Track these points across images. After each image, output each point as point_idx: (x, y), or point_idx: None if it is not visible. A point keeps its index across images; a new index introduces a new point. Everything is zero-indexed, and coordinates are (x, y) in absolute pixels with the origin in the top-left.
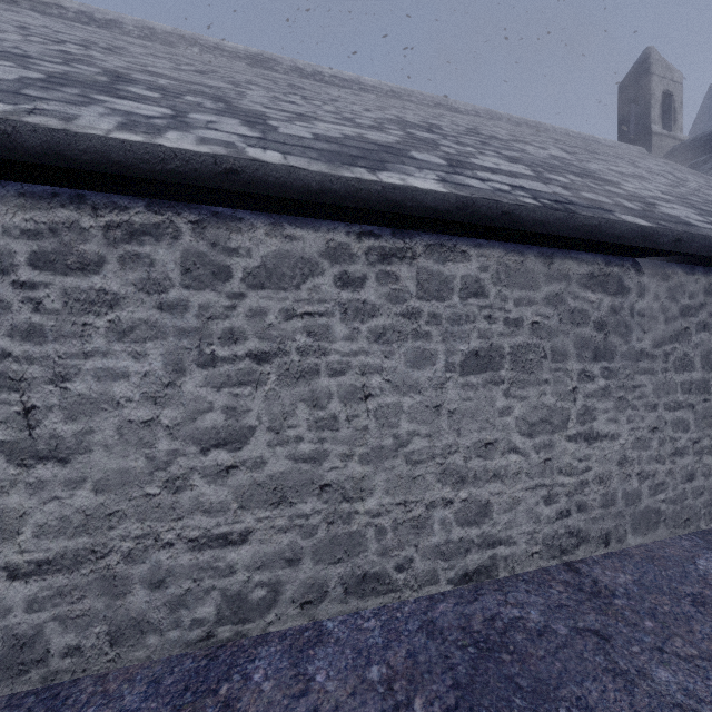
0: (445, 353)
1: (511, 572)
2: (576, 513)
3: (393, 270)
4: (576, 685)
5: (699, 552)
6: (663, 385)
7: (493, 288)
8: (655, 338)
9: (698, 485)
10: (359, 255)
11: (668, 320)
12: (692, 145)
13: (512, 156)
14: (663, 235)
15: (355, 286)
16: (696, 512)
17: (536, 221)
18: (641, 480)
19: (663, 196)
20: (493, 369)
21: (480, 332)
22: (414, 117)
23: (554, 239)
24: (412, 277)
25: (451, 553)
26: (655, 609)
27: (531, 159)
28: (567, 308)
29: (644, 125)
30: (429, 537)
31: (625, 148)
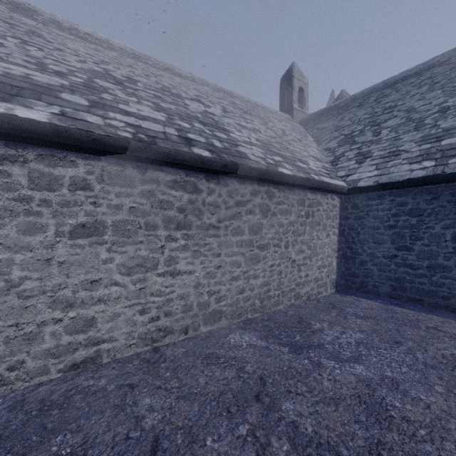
0: (56, 225)
1: (113, 358)
2: (164, 317)
3: (5, 169)
4: (86, 419)
5: (235, 330)
6: (225, 243)
7: (98, 185)
8: (219, 218)
9: (246, 295)
10: None
11: (227, 208)
12: (309, 118)
13: (165, 107)
14: (215, 162)
15: None
16: (246, 309)
17: (122, 147)
18: (210, 295)
19: (254, 142)
20: (98, 235)
21: (86, 212)
22: (124, 73)
23: (142, 159)
24: (24, 175)
25: (61, 353)
26: (180, 365)
27: (179, 111)
28: (158, 199)
29: (290, 103)
30: (41, 345)
31: (280, 114)
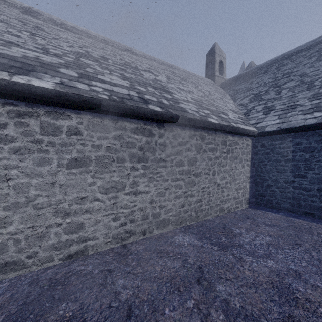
0: (58, 159)
1: (95, 251)
2: (129, 223)
3: (25, 121)
4: (80, 293)
5: (178, 233)
6: (171, 172)
7: (85, 132)
8: (167, 154)
9: (186, 209)
10: (3, 113)
11: (173, 147)
12: (227, 82)
13: (128, 77)
14: (165, 114)
15: (0, 127)
16: (185, 219)
17: (102, 105)
18: (160, 208)
19: (190, 100)
20: (85, 166)
21: (78, 150)
22: (99, 53)
23: (115, 113)
24: (37, 125)
25: (61, 247)
26: (142, 257)
27: (137, 79)
28: (125, 141)
29: (213, 72)
30: (48, 241)
31: (206, 80)
